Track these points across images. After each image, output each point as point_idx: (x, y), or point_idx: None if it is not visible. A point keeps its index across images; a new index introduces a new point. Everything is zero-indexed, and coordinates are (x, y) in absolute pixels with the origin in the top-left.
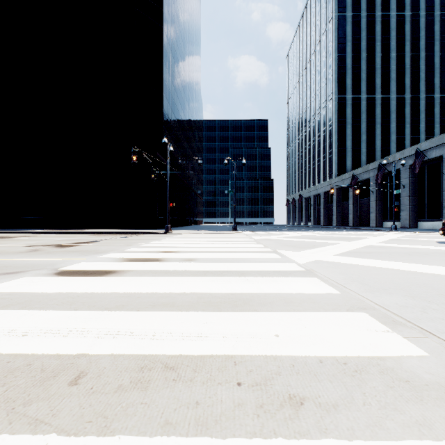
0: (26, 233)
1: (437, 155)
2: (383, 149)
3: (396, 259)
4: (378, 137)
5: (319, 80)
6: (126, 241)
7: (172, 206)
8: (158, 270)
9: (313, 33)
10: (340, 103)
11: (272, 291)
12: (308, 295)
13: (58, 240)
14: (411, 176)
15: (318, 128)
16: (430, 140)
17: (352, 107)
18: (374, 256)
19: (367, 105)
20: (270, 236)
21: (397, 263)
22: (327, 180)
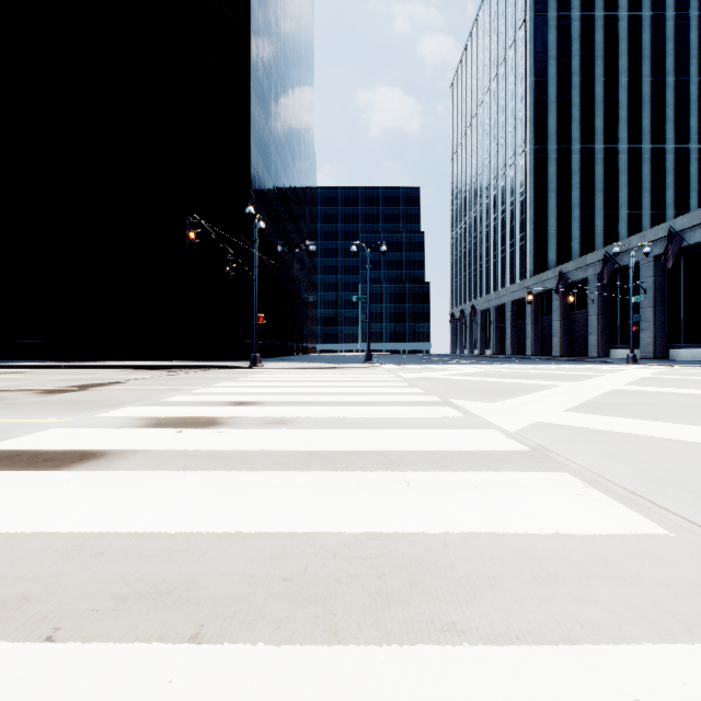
0: (13, 368)
1: None
2: (607, 231)
3: (697, 420)
4: (599, 212)
5: (504, 121)
6: (175, 382)
7: (262, 321)
8: (204, 449)
9: (495, 45)
10: (538, 158)
11: (481, 527)
12: (585, 544)
13: (57, 381)
14: (658, 273)
15: (501, 198)
16: (690, 213)
17: (557, 164)
18: (646, 414)
19: (581, 161)
20: (429, 372)
21: None
22: (516, 282)
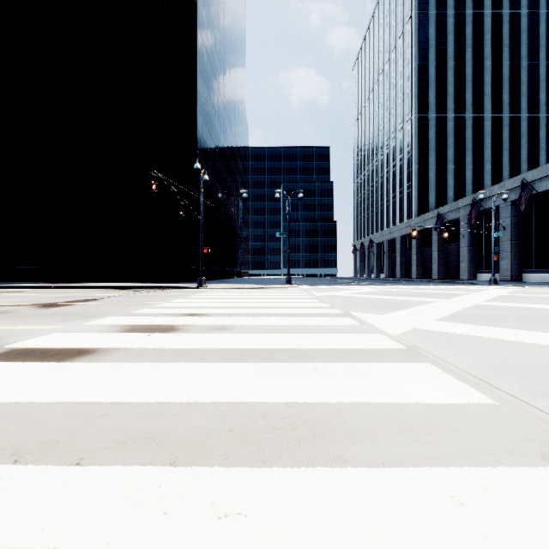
0: (14, 288)
1: (548, 187)
2: (475, 182)
3: (534, 327)
4: (469, 167)
5: (394, 95)
6: (140, 299)
7: (206, 252)
8: (167, 347)
9: (387, 36)
10: (421, 125)
11: (365, 399)
12: (436, 409)
13: (50, 298)
14: (514, 215)
15: (392, 156)
16: (538, 168)
17: (436, 129)
18: (496, 322)
19: (455, 126)
20: (335, 291)
21: (542, 334)
22: (404, 221)
